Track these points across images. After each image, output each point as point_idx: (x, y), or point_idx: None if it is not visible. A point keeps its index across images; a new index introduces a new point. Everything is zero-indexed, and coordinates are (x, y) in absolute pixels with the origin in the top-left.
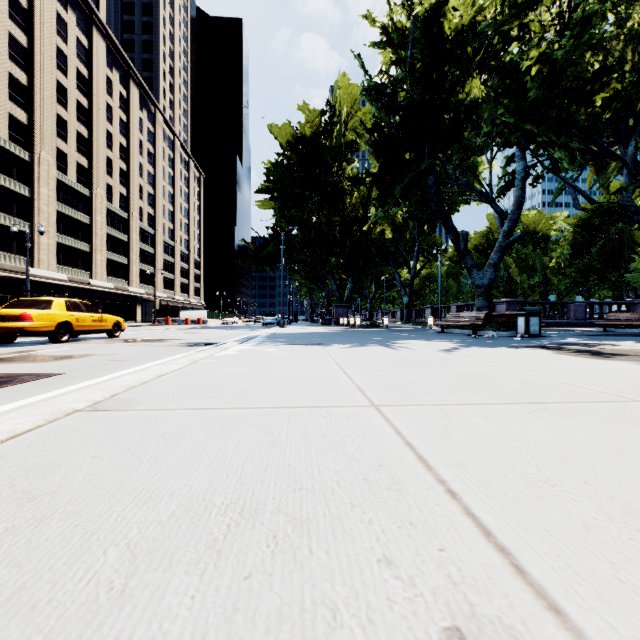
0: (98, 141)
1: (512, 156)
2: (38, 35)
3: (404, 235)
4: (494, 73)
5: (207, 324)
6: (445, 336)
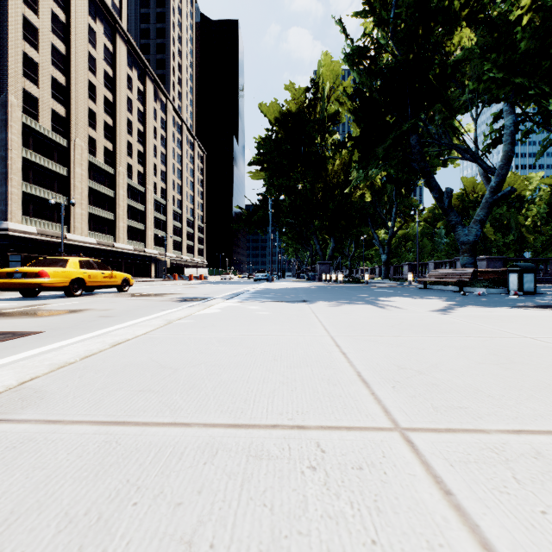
0: (120, 128)
1: (499, 111)
2: (74, 44)
3: (382, 198)
4: (480, 29)
5: (208, 279)
6: (430, 293)
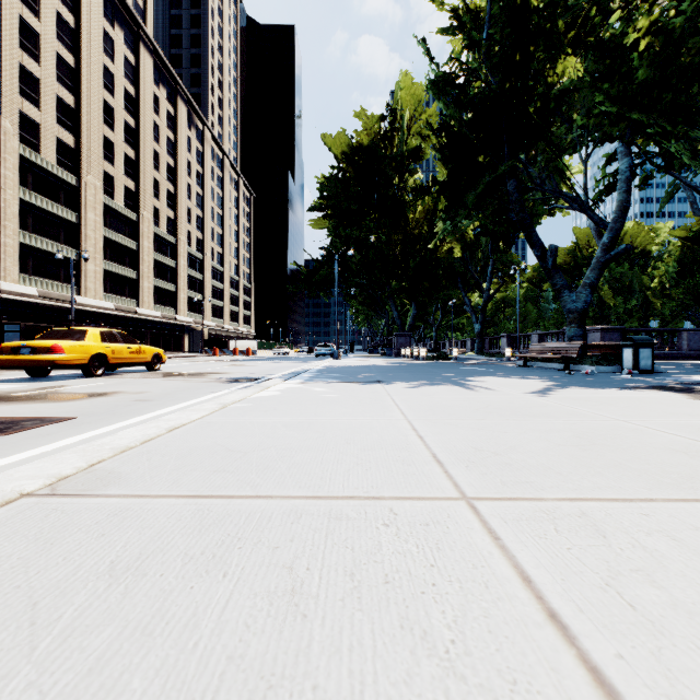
0: (145, 162)
1: (613, 152)
2: (85, 54)
3: (475, 254)
4: (590, 53)
5: (257, 355)
6: (530, 371)
